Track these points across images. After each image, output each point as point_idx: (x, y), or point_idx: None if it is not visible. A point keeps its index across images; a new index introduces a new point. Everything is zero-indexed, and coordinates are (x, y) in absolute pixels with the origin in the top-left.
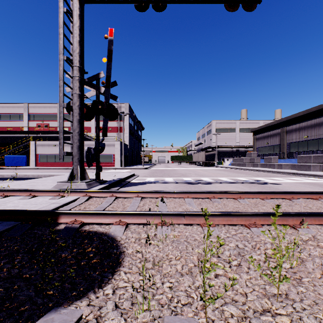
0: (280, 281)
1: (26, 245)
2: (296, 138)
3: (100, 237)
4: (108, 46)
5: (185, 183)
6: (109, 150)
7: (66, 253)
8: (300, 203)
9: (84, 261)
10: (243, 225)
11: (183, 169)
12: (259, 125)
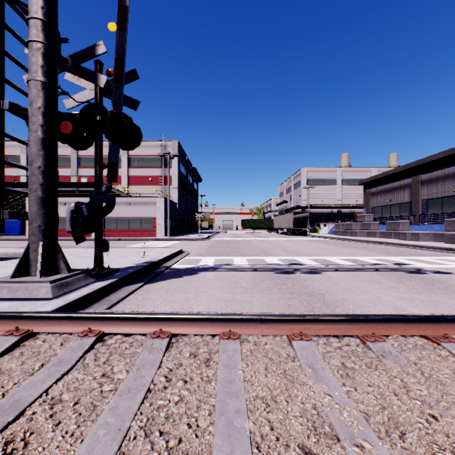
0: None
1: None
2: (439, 192)
3: None
4: None
5: (271, 271)
6: (147, 210)
7: None
8: None
9: None
10: None
11: (261, 241)
12: (371, 174)
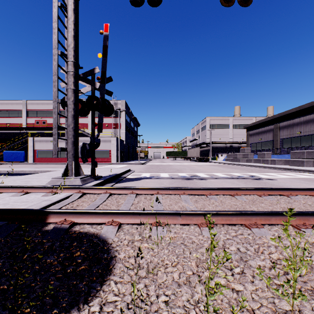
0: (294, 299)
1: (9, 248)
2: (289, 134)
3: (90, 240)
4: (103, 41)
5: (180, 179)
6: (105, 145)
7: (51, 258)
8: (299, 200)
9: (71, 268)
10: (242, 225)
11: (178, 165)
12: (252, 121)
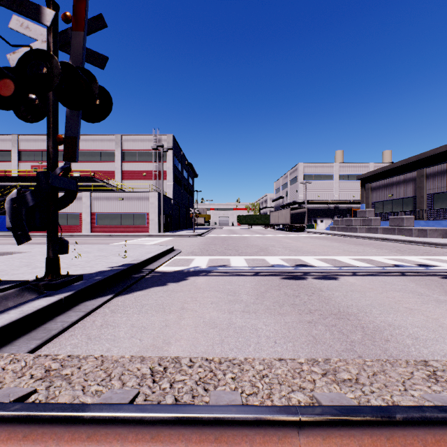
0: None
1: None
2: (446, 186)
3: None
4: None
5: (276, 275)
6: (140, 206)
7: None
8: None
9: None
10: None
11: (258, 237)
12: (369, 170)
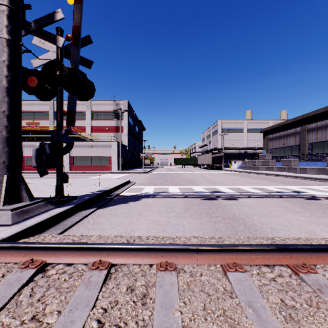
0: None
1: None
2: (321, 137)
3: None
4: None
5: (198, 197)
6: (104, 151)
7: None
8: None
9: None
10: None
11: (189, 174)
12: (269, 125)
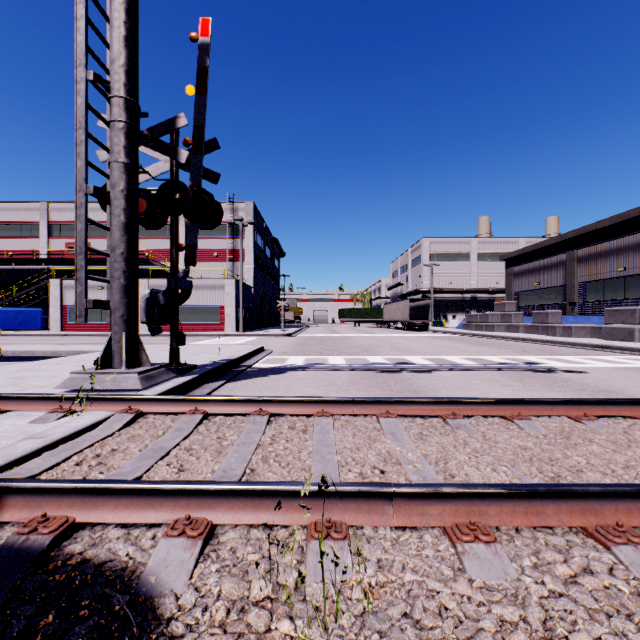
0: None
1: None
2: (600, 272)
3: (106, 599)
4: (199, 58)
5: (373, 370)
6: (212, 297)
7: None
8: None
9: None
10: (574, 527)
11: (365, 337)
12: (518, 247)
